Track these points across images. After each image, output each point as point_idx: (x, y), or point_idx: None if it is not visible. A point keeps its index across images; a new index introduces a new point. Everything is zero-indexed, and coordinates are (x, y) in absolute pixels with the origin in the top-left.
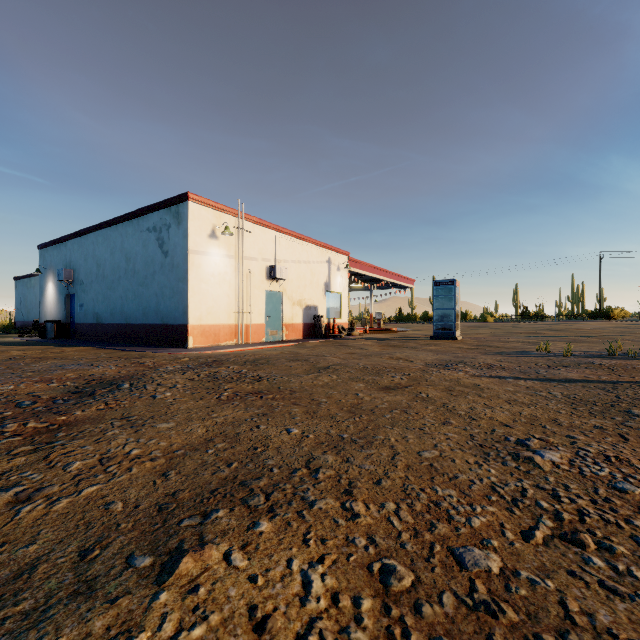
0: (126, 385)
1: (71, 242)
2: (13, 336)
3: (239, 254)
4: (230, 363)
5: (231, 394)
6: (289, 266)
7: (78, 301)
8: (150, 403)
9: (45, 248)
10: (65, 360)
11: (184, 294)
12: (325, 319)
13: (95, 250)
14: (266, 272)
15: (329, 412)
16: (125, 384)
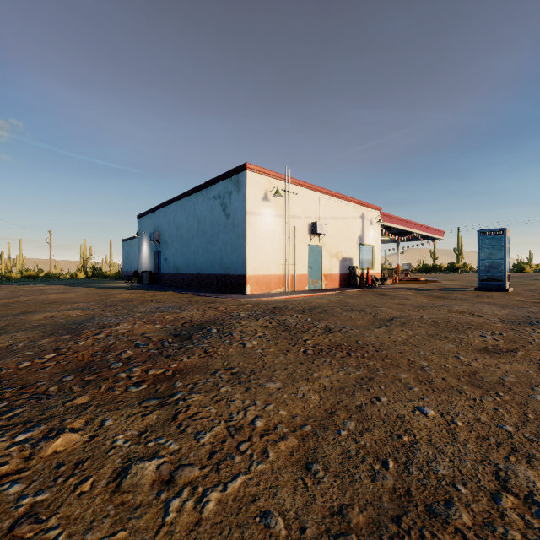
0: (214, 330)
1: (158, 211)
2: (122, 282)
3: (286, 213)
4: (290, 311)
5: (315, 348)
6: (327, 222)
7: (163, 256)
8: (242, 352)
9: (141, 217)
10: (159, 303)
11: (243, 249)
12: (359, 270)
13: (175, 216)
14: (308, 228)
15: (448, 383)
16: (213, 329)
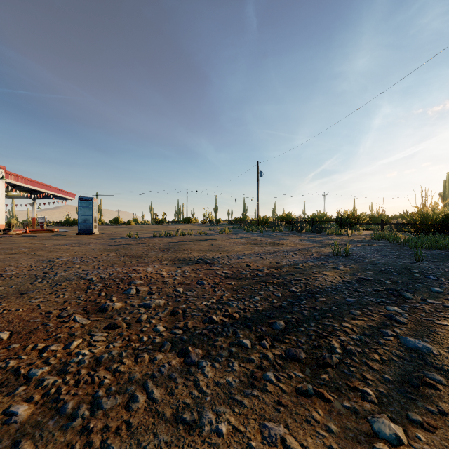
0: None
1: None
2: None
3: None
4: None
5: None
6: None
7: None
8: None
9: None
10: None
11: None
12: None
13: None
14: None
15: None
16: None
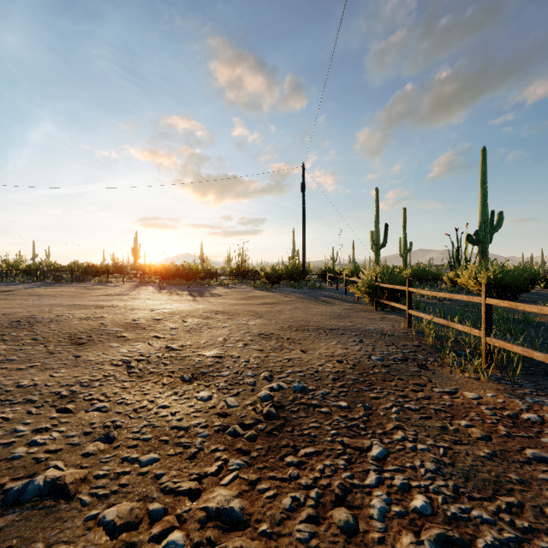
0: None
1: None
2: None
3: None
4: None
5: None
6: None
7: None
8: None
9: None
10: None
11: None
12: None
13: None
14: None
15: None
16: None
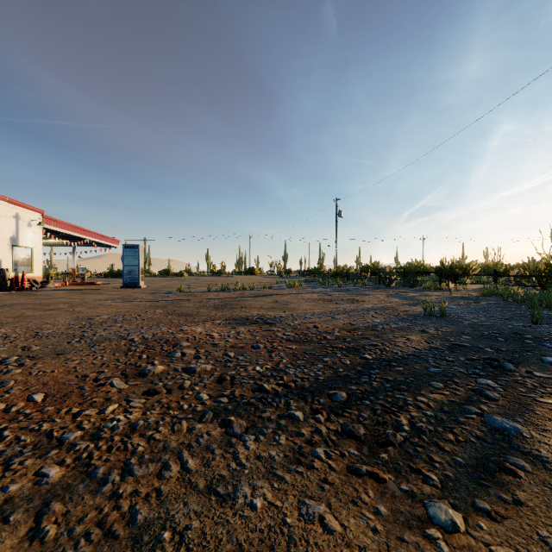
0: None
1: None
2: None
3: None
4: None
5: None
6: None
7: None
8: None
9: None
10: None
11: None
12: (12, 272)
13: None
14: None
15: None
16: None
